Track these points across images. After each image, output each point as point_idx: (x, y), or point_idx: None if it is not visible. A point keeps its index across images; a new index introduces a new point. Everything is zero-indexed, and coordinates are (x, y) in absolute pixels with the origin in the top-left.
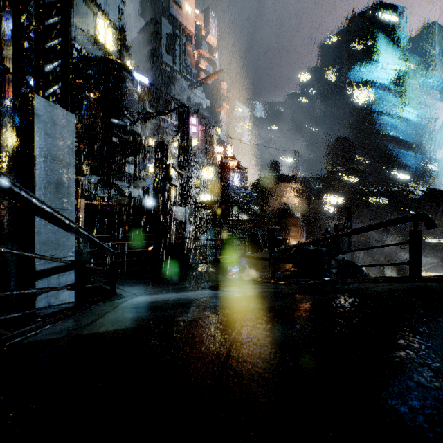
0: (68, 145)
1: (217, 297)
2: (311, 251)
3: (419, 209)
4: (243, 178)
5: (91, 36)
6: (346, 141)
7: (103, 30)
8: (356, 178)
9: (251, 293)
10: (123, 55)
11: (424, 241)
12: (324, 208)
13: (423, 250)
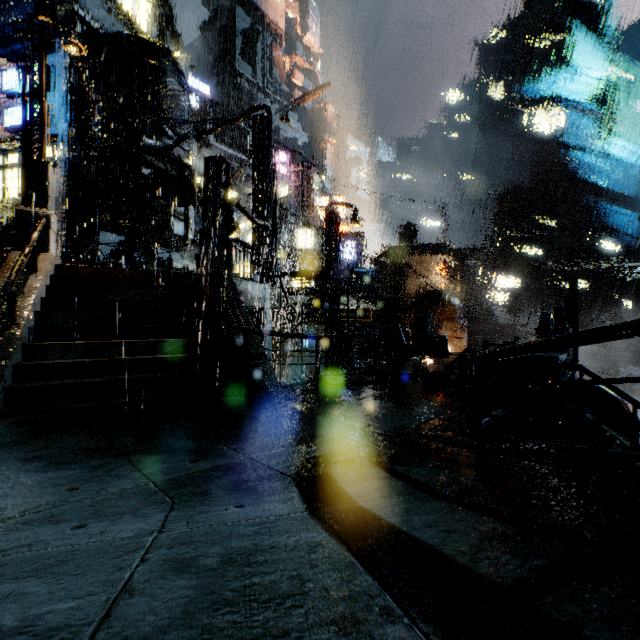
0: None
1: None
2: (534, 360)
3: None
4: (361, 249)
5: (109, 0)
6: (521, 191)
7: None
8: (538, 248)
9: None
10: (166, 40)
11: None
12: (490, 295)
13: None
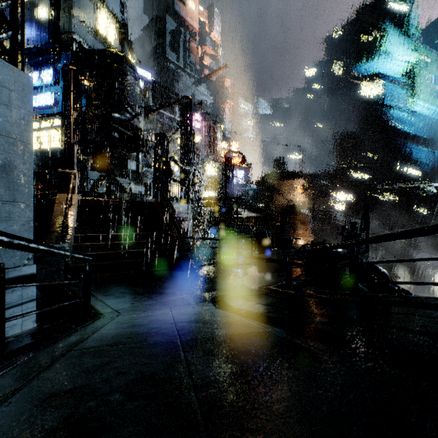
0: (21, 115)
1: (222, 343)
2: (329, 253)
3: (432, 206)
4: (248, 175)
5: (92, 28)
6: (354, 136)
7: (104, 23)
8: (365, 174)
9: (274, 328)
10: (125, 48)
11: (437, 239)
12: (332, 205)
13: (436, 249)
